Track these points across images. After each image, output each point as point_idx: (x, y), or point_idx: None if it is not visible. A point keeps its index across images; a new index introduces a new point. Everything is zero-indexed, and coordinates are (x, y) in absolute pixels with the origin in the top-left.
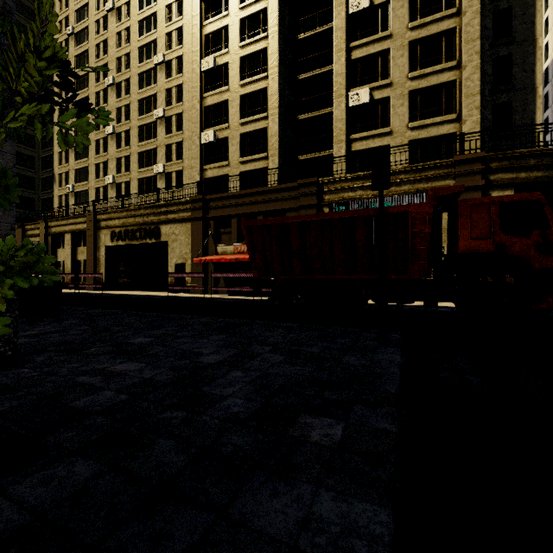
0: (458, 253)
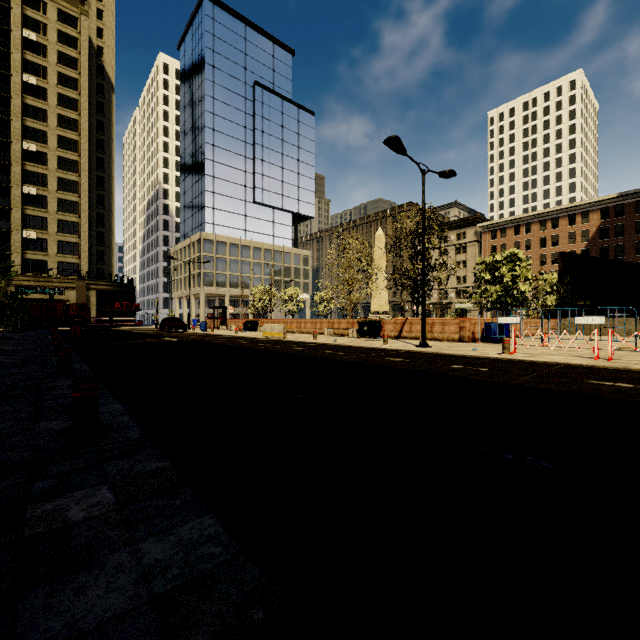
0: (70, 314)
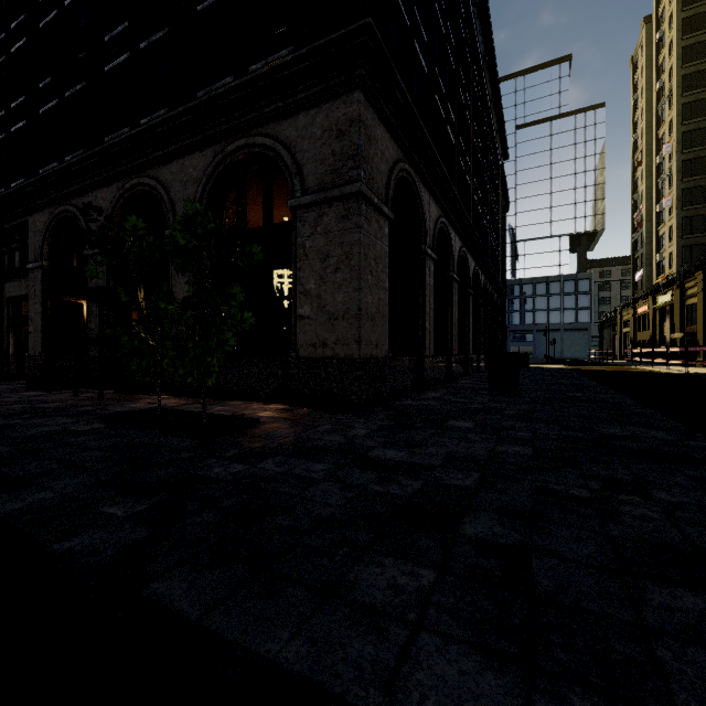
0: None
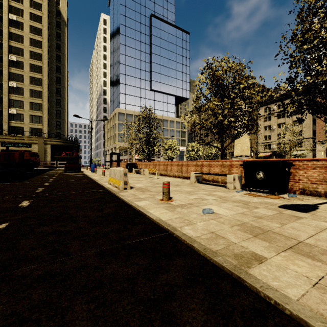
0: (24, 159)
